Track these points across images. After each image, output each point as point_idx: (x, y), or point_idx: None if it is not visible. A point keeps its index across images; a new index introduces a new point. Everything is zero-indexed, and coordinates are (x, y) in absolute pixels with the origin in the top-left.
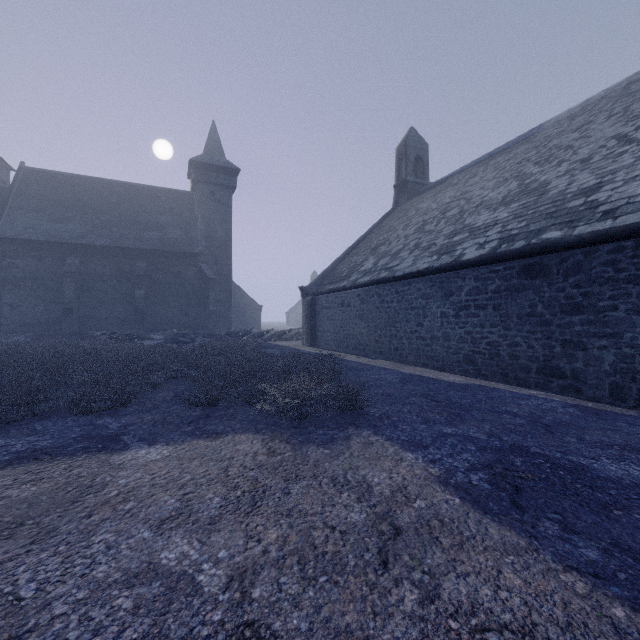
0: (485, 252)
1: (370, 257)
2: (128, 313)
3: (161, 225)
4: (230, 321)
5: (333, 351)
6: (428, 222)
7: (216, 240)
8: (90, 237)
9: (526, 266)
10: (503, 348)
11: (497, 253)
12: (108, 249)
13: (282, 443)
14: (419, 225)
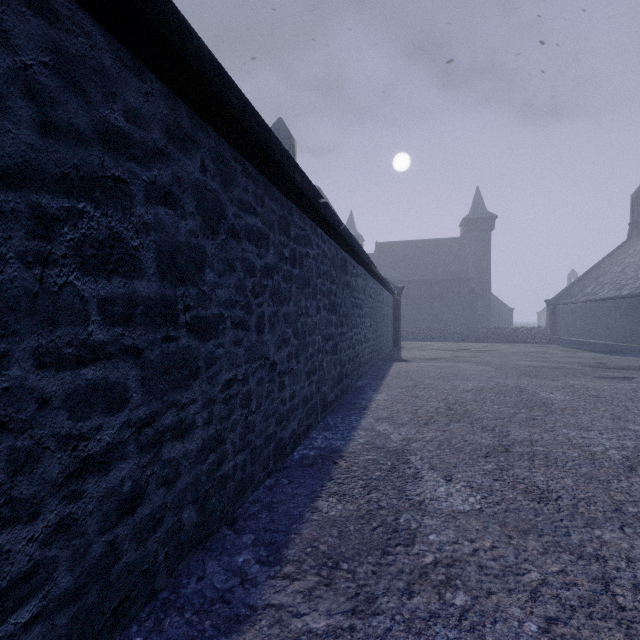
0: (627, 293)
1: (592, 284)
2: (429, 316)
3: (445, 263)
4: (490, 321)
5: (565, 337)
6: (629, 265)
7: (480, 267)
8: (411, 276)
9: (639, 300)
10: (634, 331)
11: (629, 294)
12: (419, 281)
13: (531, 344)
14: (625, 266)
